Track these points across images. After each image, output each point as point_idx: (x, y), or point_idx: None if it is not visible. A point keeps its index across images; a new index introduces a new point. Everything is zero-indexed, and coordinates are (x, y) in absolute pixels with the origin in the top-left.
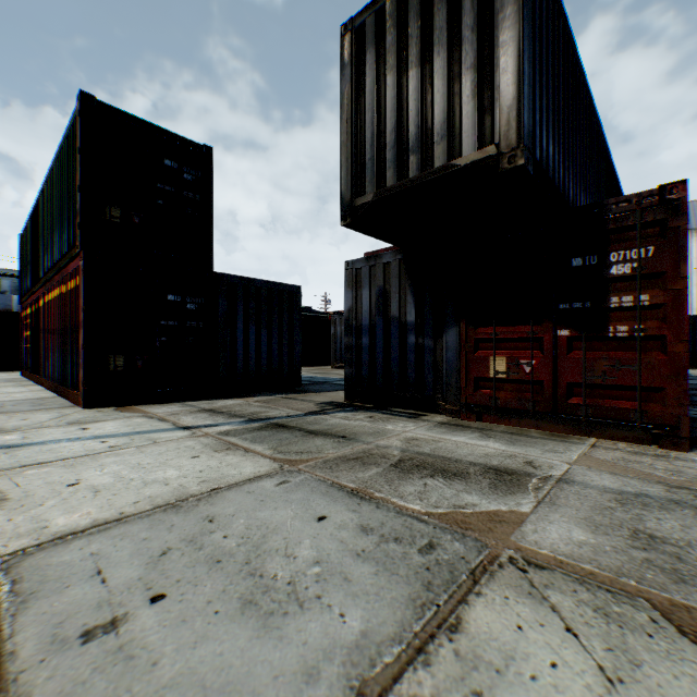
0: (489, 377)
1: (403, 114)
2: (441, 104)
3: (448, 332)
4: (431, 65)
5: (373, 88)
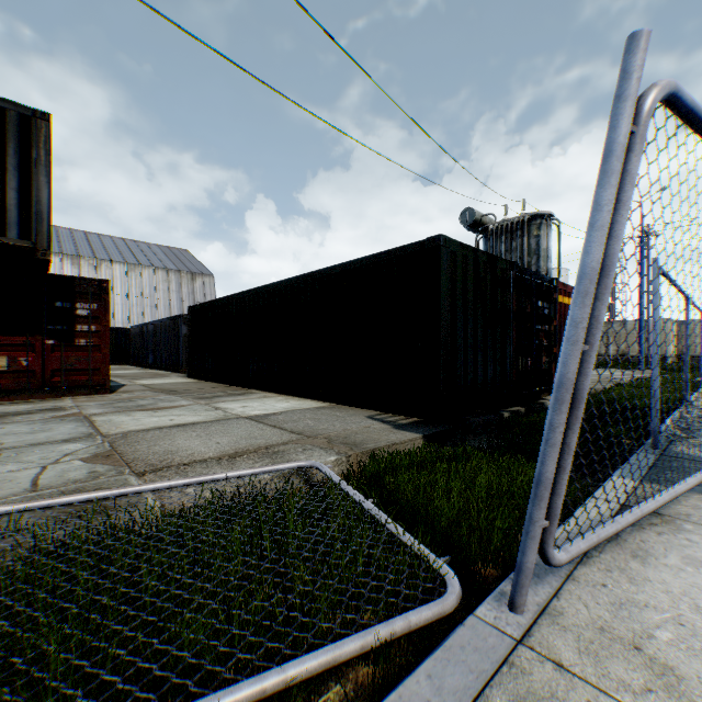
0: None
1: None
2: None
3: None
4: None
5: None
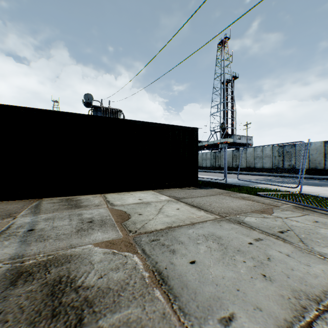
0: None
1: None
2: None
3: None
4: None
5: None
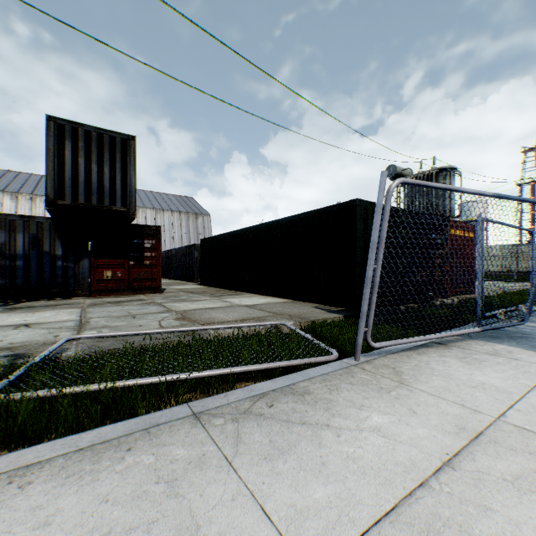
0: (105, 279)
1: (89, 178)
2: (108, 184)
3: (84, 261)
4: (103, 168)
5: (71, 157)
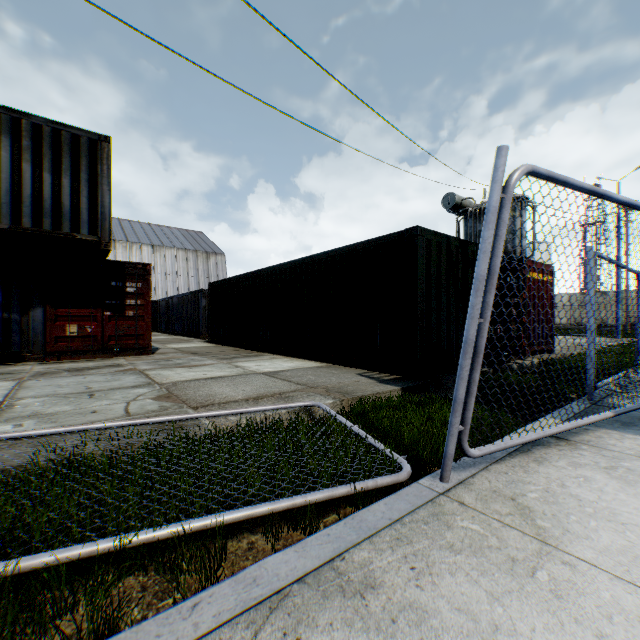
0: (68, 335)
1: (38, 192)
2: (68, 203)
3: (35, 310)
4: (61, 179)
5: (10, 161)
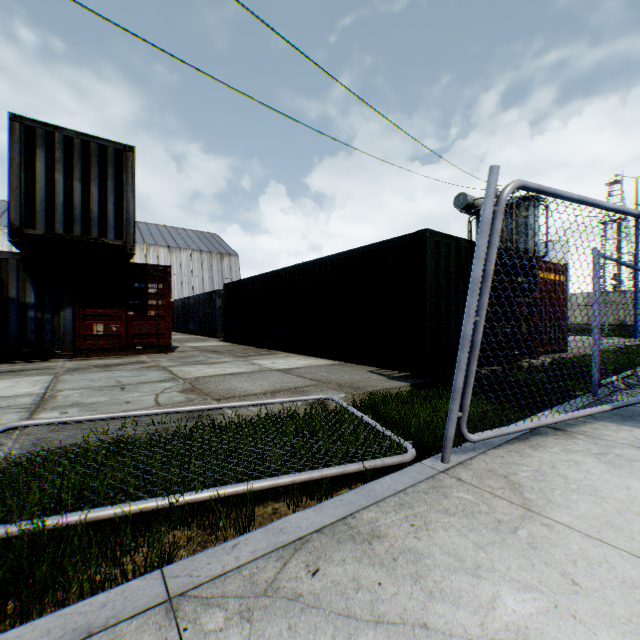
0: (95, 334)
1: (70, 200)
2: (97, 209)
3: (66, 310)
4: (90, 188)
5: (44, 172)
